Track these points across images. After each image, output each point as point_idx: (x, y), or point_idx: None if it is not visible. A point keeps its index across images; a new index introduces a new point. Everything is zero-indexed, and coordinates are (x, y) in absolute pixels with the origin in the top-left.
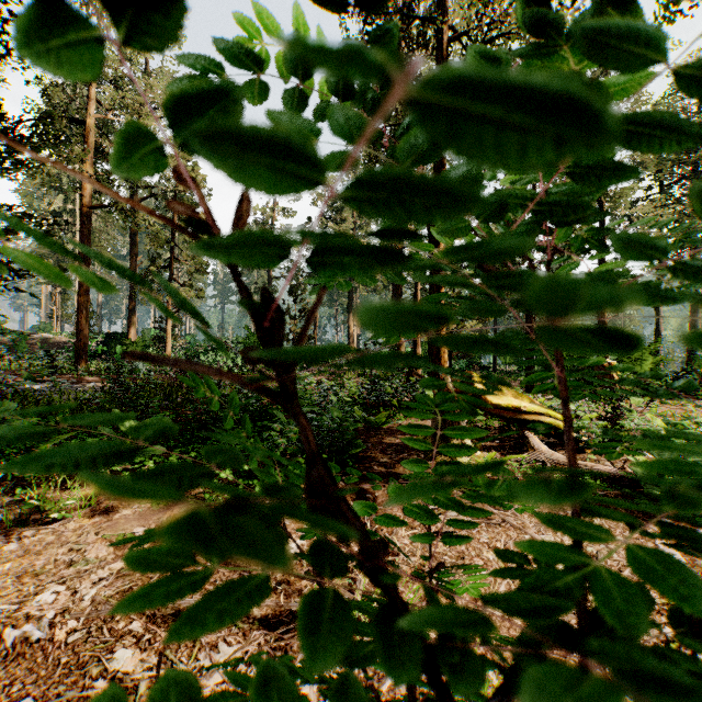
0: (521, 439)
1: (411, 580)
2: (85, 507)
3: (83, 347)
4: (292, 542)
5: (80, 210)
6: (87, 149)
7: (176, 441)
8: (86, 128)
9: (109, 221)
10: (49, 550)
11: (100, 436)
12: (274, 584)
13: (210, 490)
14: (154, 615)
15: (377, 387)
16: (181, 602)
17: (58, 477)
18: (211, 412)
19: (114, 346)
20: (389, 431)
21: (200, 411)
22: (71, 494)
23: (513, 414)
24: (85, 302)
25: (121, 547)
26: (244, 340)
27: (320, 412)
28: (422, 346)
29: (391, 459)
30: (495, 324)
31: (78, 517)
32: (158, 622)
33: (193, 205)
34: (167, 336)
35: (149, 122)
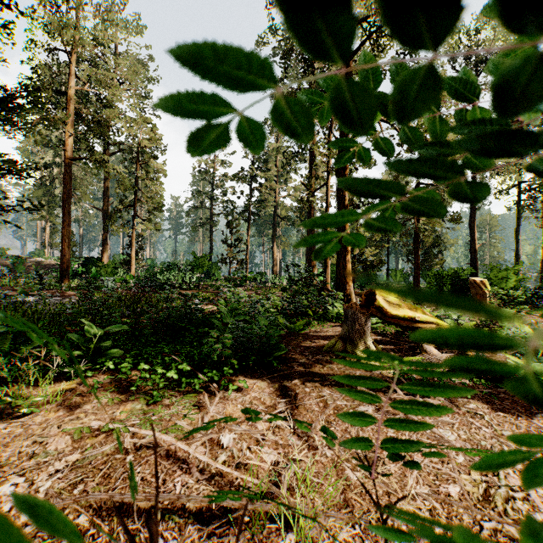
0: (414, 343)
1: (330, 473)
2: (52, 402)
3: (66, 268)
4: (225, 436)
5: (64, 161)
6: (68, 114)
7: (133, 344)
8: (68, 98)
9: (87, 171)
10: (16, 442)
11: (72, 340)
12: (209, 476)
13: (158, 387)
14: (100, 508)
15: (296, 300)
16: (124, 496)
17: (33, 375)
18: (163, 320)
19: (91, 267)
20: (306, 336)
21: (153, 320)
22: (40, 391)
23: (409, 323)
24: (67, 233)
25: (78, 440)
26: (191, 263)
27: (251, 321)
28: (331, 267)
29: (308, 359)
30: (388, 250)
31: (45, 411)
32: (103, 515)
33: (152, 158)
34: (131, 259)
35: (117, 92)
